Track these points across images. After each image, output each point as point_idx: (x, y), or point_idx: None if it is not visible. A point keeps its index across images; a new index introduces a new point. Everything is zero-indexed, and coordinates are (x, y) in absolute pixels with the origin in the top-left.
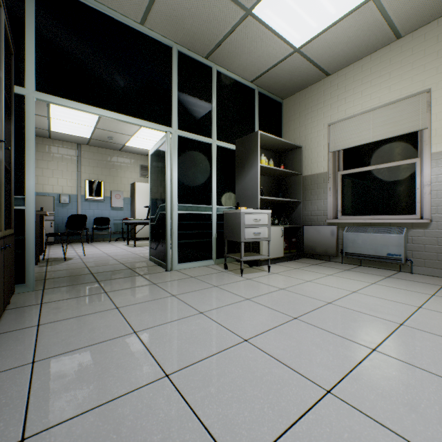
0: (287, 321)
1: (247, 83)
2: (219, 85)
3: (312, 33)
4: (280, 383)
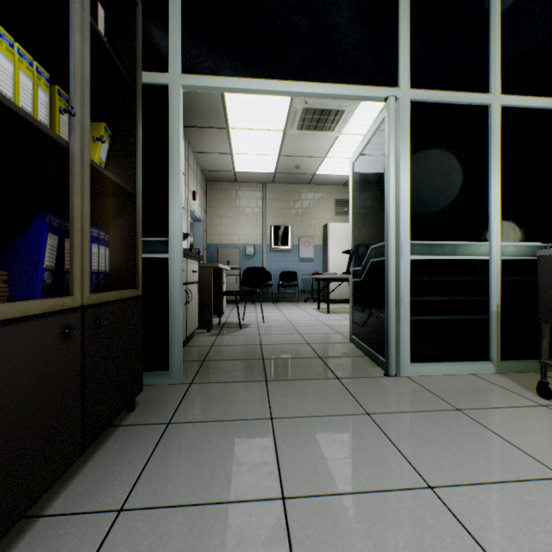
0: None
1: None
2: None
3: None
4: None
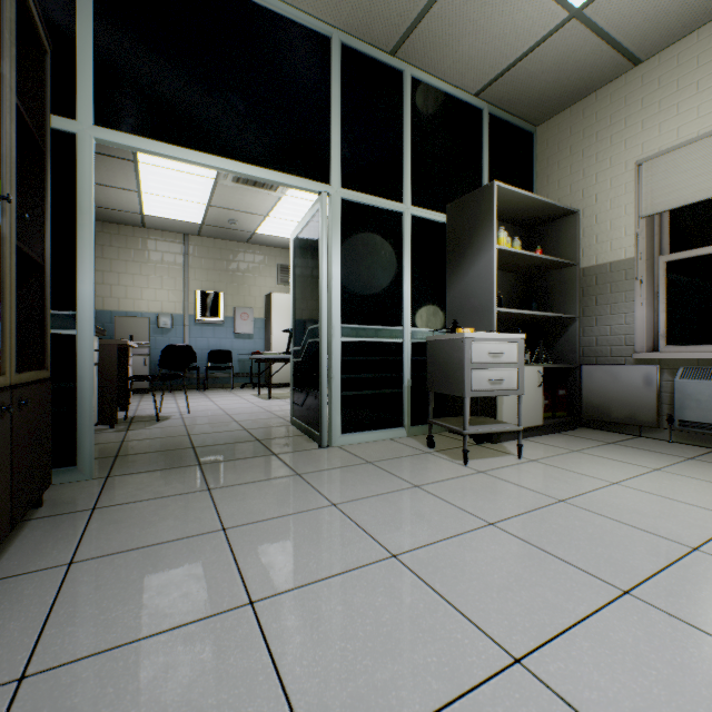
0: (608, 601)
1: (468, 99)
2: (417, 105)
3: None
4: None
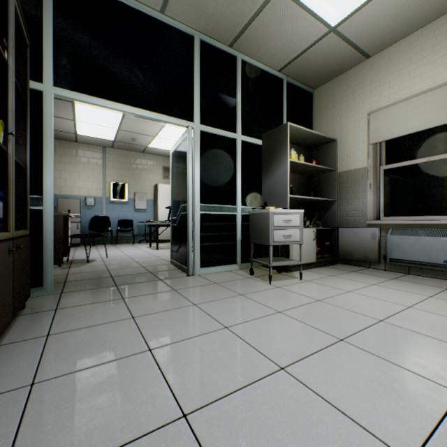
0: (332, 343)
1: (274, 73)
2: (244, 76)
3: (351, 7)
4: (336, 441)
